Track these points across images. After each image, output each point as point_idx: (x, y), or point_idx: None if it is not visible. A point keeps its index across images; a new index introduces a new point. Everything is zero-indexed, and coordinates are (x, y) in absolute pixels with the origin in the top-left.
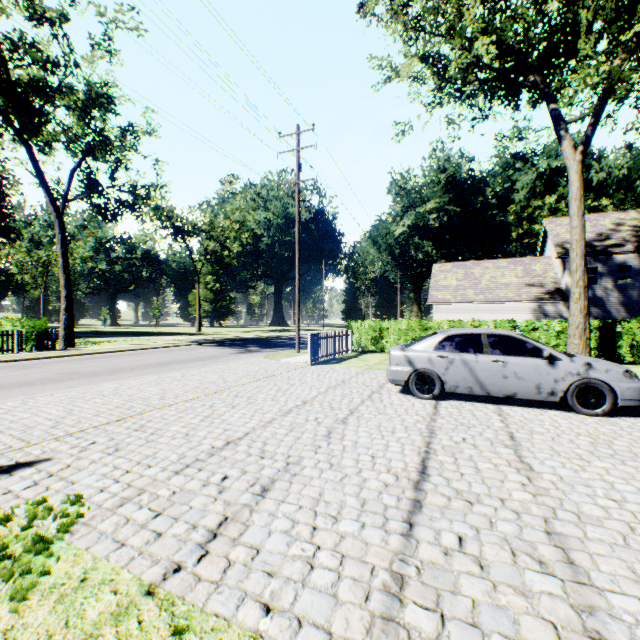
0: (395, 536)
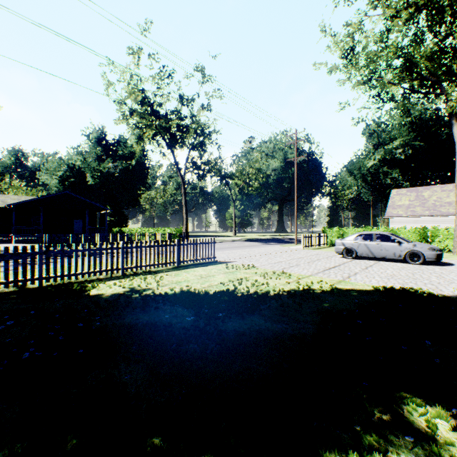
0: (320, 271)
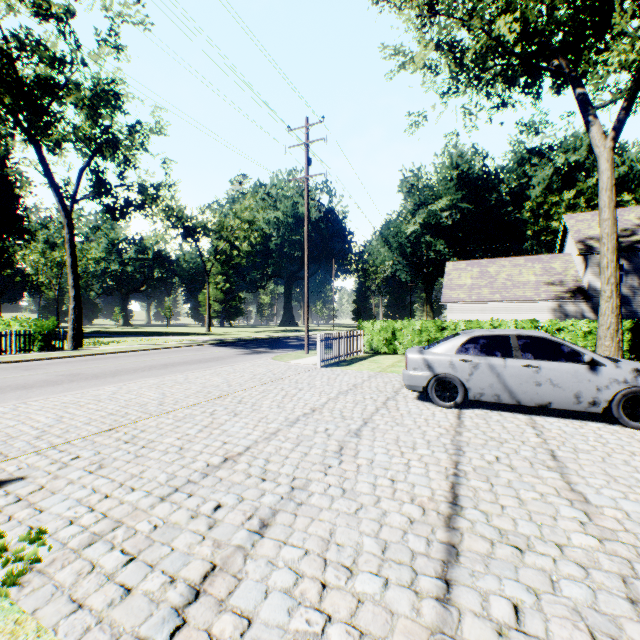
0: (429, 602)
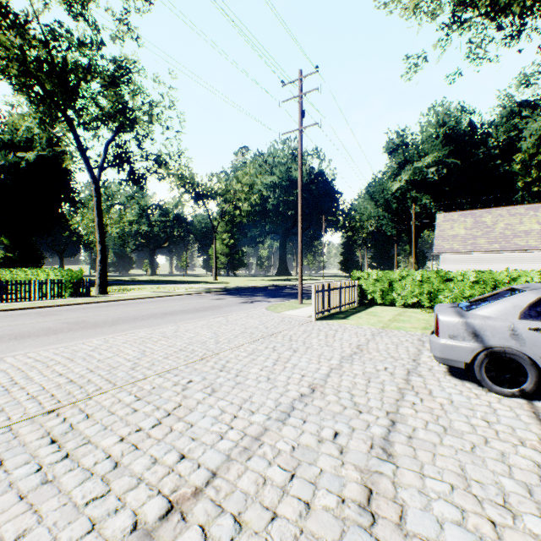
0: None
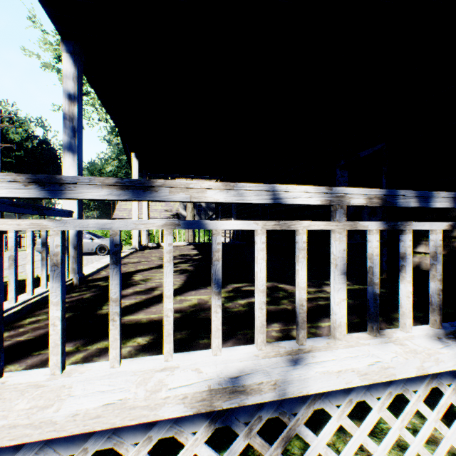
0: None
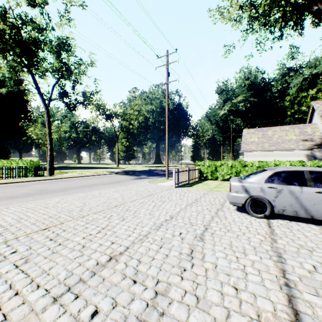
0: None
